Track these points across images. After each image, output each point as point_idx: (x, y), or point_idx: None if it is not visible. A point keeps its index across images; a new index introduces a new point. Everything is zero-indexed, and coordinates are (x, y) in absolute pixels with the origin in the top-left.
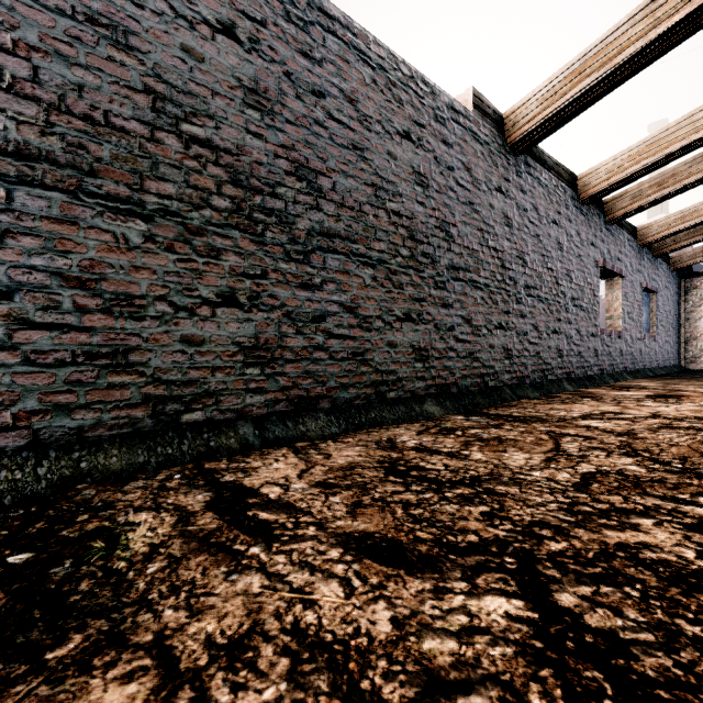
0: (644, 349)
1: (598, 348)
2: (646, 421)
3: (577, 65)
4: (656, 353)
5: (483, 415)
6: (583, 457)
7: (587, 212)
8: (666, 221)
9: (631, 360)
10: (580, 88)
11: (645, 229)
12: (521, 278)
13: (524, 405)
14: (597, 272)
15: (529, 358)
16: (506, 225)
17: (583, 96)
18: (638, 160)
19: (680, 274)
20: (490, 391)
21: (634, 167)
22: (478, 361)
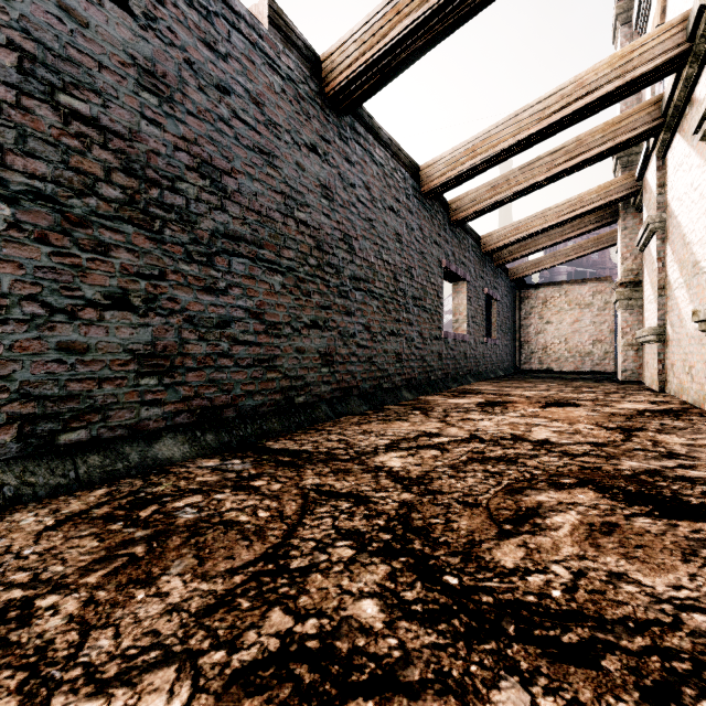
0: (486, 352)
1: (442, 352)
2: (458, 448)
3: (396, 1)
4: (497, 355)
5: (255, 454)
6: (301, 577)
7: (430, 208)
8: (503, 231)
9: (474, 363)
10: (399, 30)
11: (487, 237)
12: (346, 267)
13: (335, 428)
14: (441, 273)
15: (359, 364)
16: (324, 197)
17: (404, 42)
18: (473, 156)
19: (516, 285)
20: (296, 410)
21: (469, 162)
22: (276, 371)
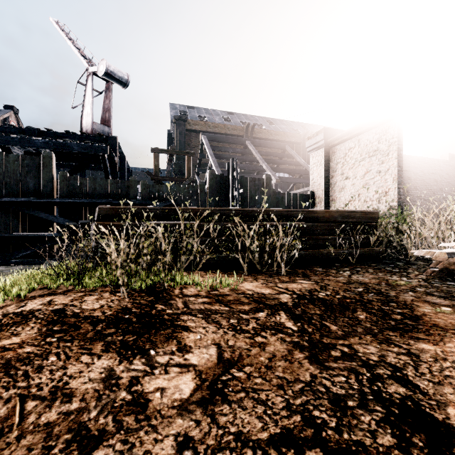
0: None
1: None
2: None
3: None
4: None
5: None
6: None
7: None
8: None
9: None
10: None
11: None
12: None
13: None
14: None
15: None
16: None
17: None
18: None
19: None
20: None
21: None
22: None
